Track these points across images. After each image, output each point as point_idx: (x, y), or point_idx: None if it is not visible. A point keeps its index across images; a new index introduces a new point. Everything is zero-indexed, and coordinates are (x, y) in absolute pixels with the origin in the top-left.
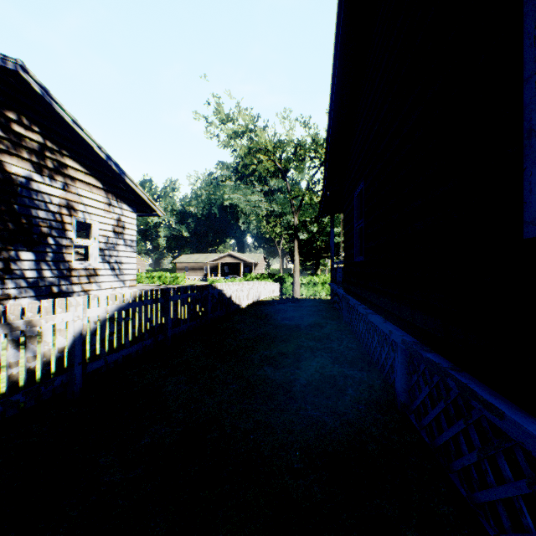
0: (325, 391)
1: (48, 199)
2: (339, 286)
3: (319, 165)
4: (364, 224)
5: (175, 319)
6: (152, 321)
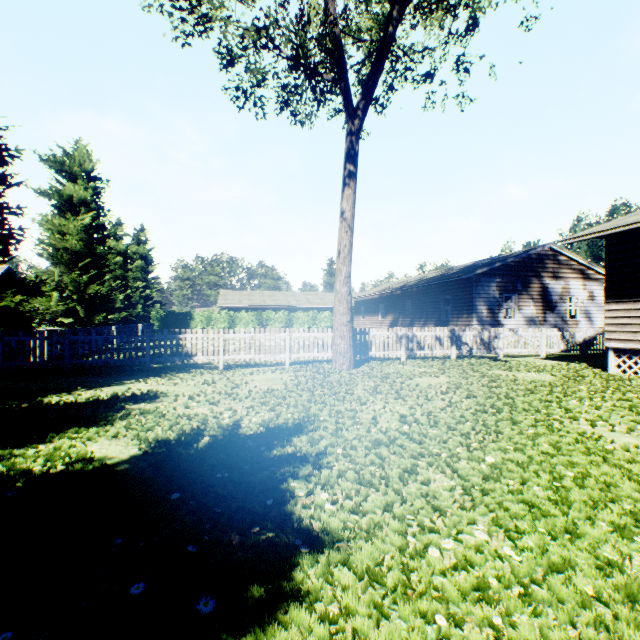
0: None
1: (556, 290)
2: None
3: None
4: None
5: None
6: None
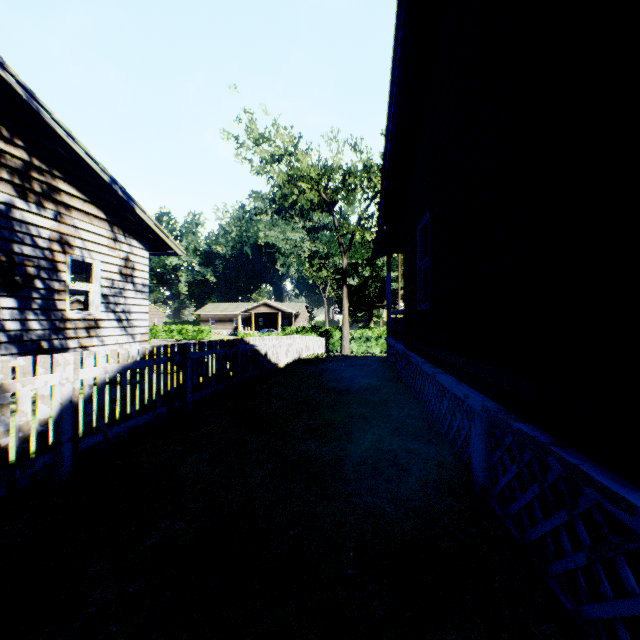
0: (384, 471)
1: (35, 232)
2: (398, 340)
3: (372, 196)
4: (430, 264)
5: (196, 381)
6: (166, 384)
